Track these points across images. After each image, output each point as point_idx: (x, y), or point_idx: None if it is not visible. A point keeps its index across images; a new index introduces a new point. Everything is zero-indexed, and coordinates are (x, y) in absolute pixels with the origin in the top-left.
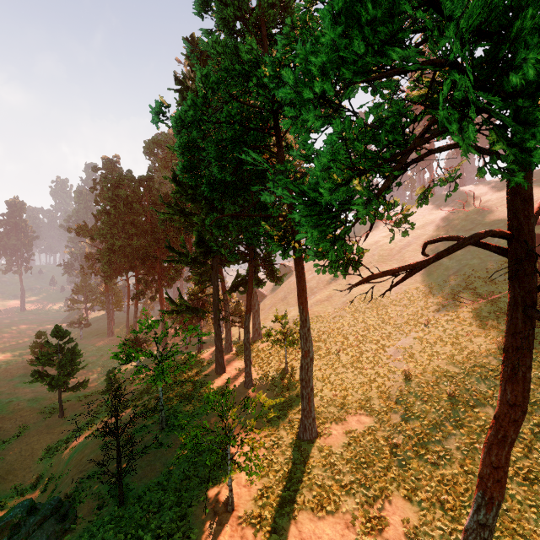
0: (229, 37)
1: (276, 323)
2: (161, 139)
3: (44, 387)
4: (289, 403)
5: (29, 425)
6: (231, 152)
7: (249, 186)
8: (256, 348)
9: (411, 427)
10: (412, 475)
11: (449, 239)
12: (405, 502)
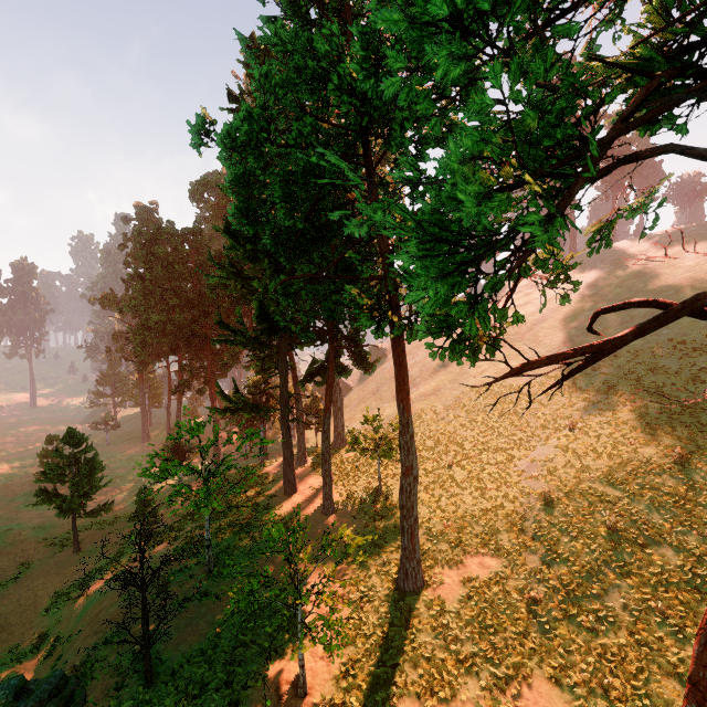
0: (300, 29)
1: (365, 425)
2: (213, 180)
3: (55, 510)
4: (384, 537)
5: (32, 563)
6: (303, 189)
7: (328, 237)
8: (338, 458)
9: (556, 574)
10: (560, 646)
11: (640, 304)
12: (551, 686)
